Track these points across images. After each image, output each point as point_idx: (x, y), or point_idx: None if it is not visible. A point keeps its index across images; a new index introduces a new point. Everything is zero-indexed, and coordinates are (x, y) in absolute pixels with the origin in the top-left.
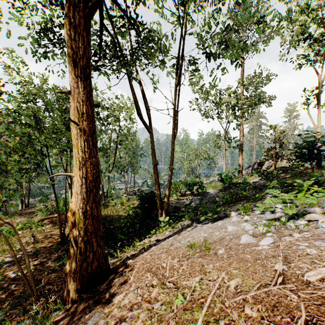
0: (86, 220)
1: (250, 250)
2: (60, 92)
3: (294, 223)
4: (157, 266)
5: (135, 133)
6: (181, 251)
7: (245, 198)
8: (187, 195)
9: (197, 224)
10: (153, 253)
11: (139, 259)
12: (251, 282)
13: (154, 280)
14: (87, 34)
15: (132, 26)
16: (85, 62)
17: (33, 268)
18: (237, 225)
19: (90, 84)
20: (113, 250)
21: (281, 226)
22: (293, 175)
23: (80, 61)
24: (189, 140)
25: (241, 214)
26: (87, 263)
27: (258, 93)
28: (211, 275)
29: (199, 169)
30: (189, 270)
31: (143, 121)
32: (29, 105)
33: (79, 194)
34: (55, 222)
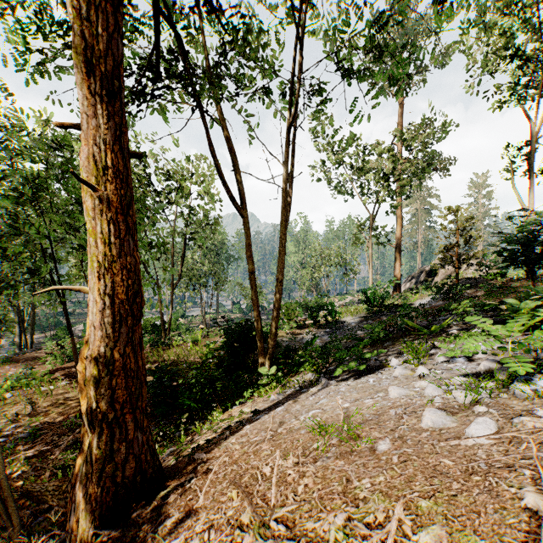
0: (113, 379)
1: (448, 447)
2: (61, 125)
3: (527, 384)
4: (252, 472)
5: (218, 220)
6: (300, 440)
7: (411, 331)
8: (307, 327)
9: (328, 380)
10: (245, 439)
11: (219, 453)
12: (473, 539)
13: (244, 512)
14: (114, 12)
15: (208, 14)
16: (111, 66)
17: (26, 465)
18: (406, 385)
19: (122, 111)
20: (174, 429)
21: (499, 389)
22: (489, 292)
23: (100, 64)
24: (310, 234)
25: (411, 363)
26: (115, 464)
27: (428, 152)
28: (370, 509)
29: (328, 283)
30: (320, 491)
31: (230, 195)
32: (21, 164)
33: (99, 327)
34: (74, 376)
